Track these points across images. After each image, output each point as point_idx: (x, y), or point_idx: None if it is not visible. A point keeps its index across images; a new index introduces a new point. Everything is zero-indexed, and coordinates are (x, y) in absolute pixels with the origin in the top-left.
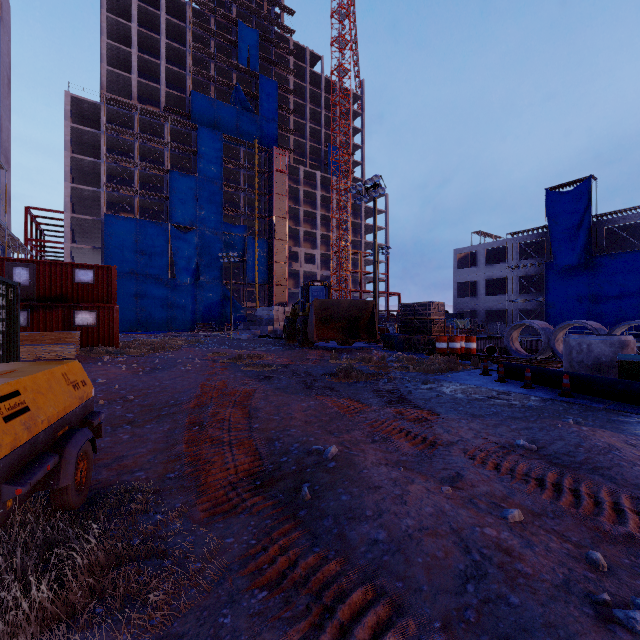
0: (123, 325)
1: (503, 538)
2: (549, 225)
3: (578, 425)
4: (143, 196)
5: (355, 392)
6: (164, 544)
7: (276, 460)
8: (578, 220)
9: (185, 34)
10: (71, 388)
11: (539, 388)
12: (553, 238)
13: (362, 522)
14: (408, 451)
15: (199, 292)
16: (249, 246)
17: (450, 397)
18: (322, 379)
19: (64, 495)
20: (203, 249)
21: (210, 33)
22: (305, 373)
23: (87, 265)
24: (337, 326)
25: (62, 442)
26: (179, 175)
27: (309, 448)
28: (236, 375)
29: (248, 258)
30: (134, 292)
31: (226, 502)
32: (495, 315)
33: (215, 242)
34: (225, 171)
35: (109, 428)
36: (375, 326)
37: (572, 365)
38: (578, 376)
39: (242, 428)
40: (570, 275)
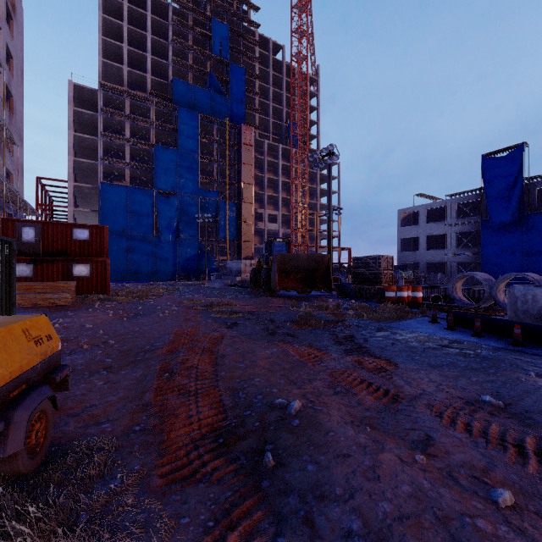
0: (116, 275)
1: (502, 536)
2: (485, 187)
3: (541, 379)
4: (133, 167)
5: (315, 339)
6: (113, 524)
7: (239, 413)
8: (512, 182)
9: (167, 30)
10: (32, 344)
11: (489, 337)
12: (488, 198)
13: (332, 503)
14: (371, 405)
15: (179, 247)
16: (221, 208)
17: (405, 345)
18: (284, 326)
19: (13, 462)
20: (182, 211)
21: (188, 28)
22: (268, 320)
23: (83, 225)
24: (297, 277)
25: (13, 404)
26: (162, 149)
27: (272, 401)
28: (207, 321)
29: (220, 218)
30: (125, 248)
31: (186, 464)
32: (435, 267)
33: (192, 205)
34: (201, 145)
35: (87, 373)
36: (330, 277)
37: (517, 314)
38: (528, 326)
39: (208, 376)
40: (504, 231)
